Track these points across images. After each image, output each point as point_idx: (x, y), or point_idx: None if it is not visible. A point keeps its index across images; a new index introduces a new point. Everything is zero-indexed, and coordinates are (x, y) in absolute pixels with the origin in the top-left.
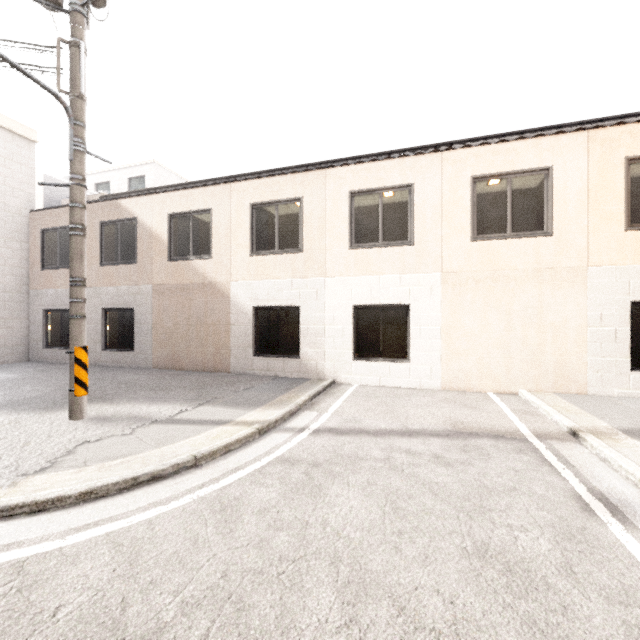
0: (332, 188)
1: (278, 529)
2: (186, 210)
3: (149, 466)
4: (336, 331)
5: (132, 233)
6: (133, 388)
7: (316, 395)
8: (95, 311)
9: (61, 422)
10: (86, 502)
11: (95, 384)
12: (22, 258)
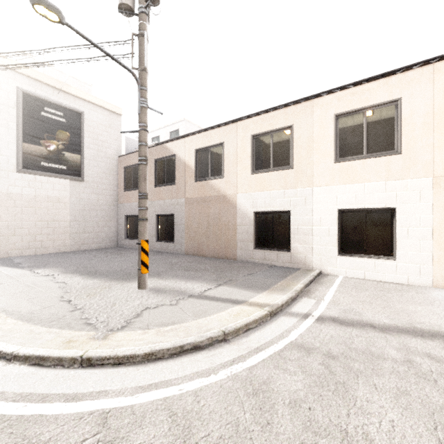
0: (319, 114)
1: (316, 433)
2: (206, 145)
3: (190, 336)
4: (322, 231)
5: (173, 165)
6: (174, 268)
7: (309, 283)
8: (152, 216)
9: (133, 290)
10: (149, 361)
11: (152, 263)
12: (114, 185)
